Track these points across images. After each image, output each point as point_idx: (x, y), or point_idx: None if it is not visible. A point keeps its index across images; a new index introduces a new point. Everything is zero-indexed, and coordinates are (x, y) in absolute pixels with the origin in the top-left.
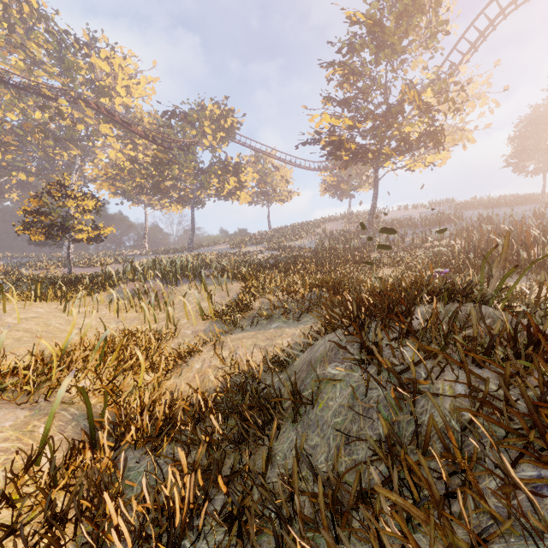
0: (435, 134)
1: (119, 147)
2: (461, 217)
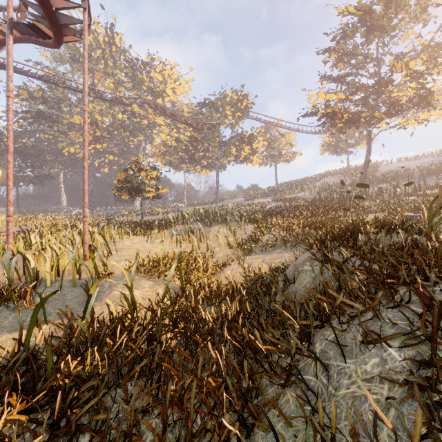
0: (424, 97)
1: (168, 132)
2: None
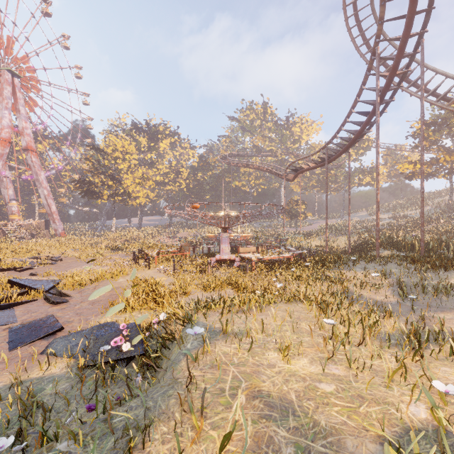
0: None
1: None
2: None
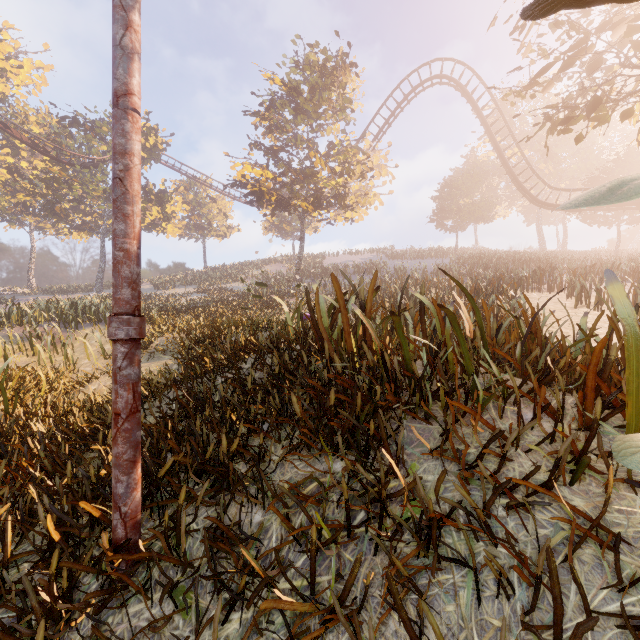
0: (343, 197)
1: None
2: (383, 267)
